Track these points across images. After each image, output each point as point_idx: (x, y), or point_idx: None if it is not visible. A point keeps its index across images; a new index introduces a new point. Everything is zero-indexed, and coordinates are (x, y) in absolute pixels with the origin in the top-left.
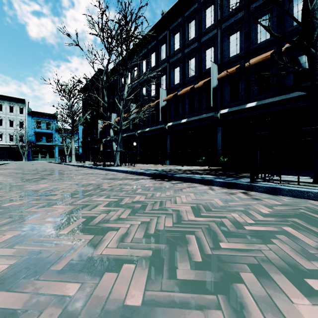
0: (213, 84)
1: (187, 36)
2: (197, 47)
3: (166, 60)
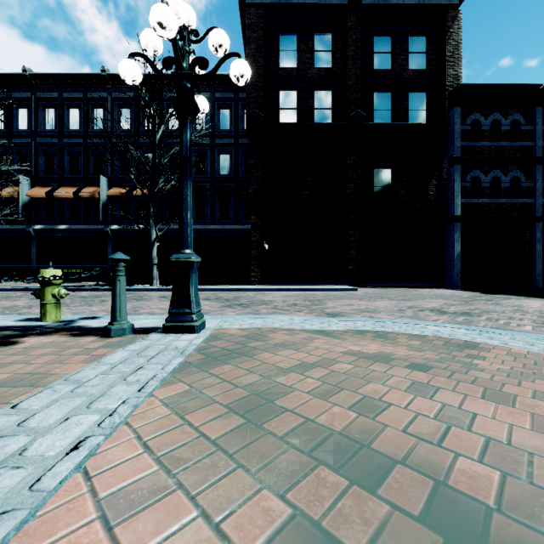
0: (103, 198)
1: (67, 121)
2: (82, 145)
3: (30, 135)
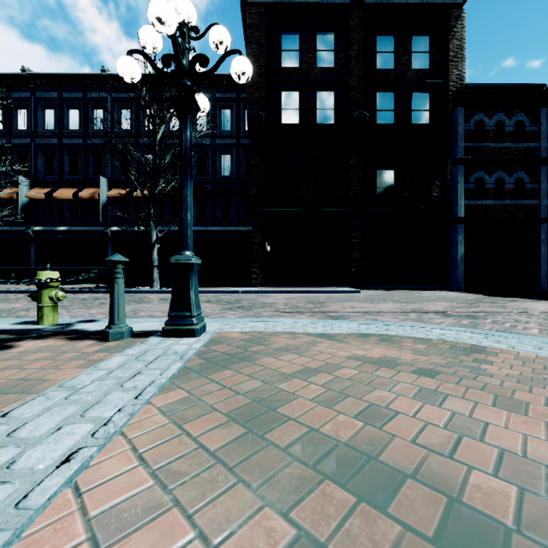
0: (103, 199)
1: (66, 122)
2: (82, 145)
3: (29, 135)
